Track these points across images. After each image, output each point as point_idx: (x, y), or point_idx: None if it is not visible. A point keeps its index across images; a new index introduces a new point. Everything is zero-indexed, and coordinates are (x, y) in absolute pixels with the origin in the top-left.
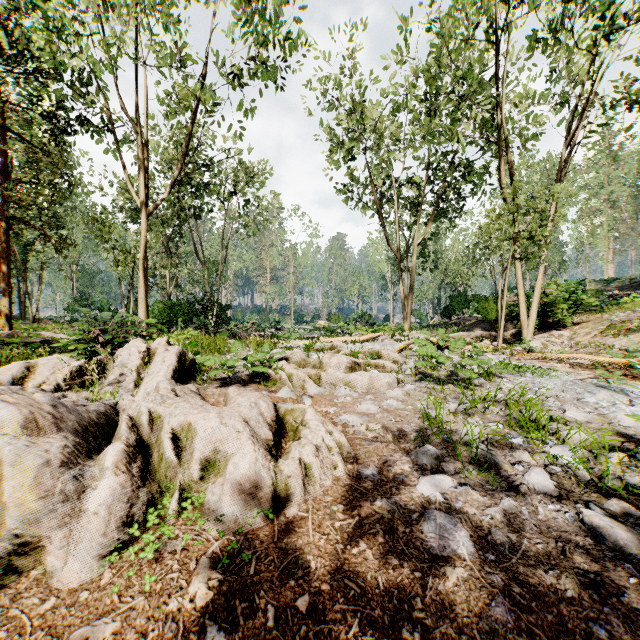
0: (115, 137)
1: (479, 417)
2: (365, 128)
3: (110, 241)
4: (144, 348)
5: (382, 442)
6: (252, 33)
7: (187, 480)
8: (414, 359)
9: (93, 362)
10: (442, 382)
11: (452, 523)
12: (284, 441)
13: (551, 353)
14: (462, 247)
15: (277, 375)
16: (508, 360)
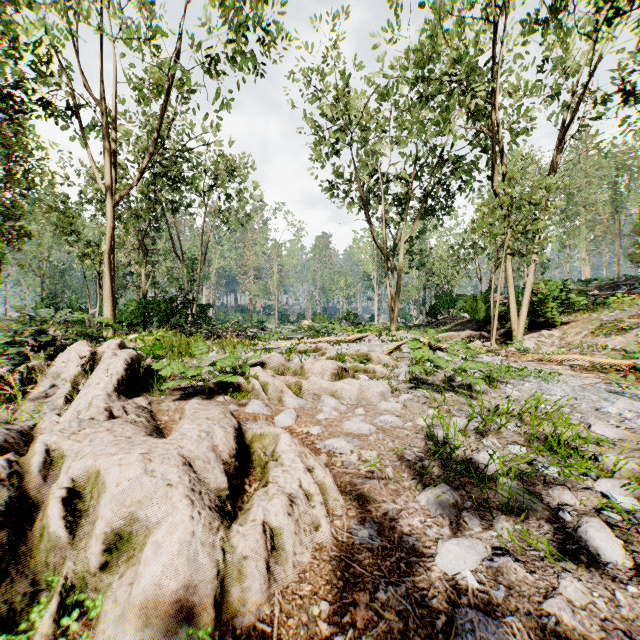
0: (78, 118)
1: (494, 436)
2: (351, 121)
3: (72, 233)
4: (87, 352)
5: (380, 479)
6: (230, 8)
7: (80, 570)
8: (406, 362)
9: (21, 370)
10: (441, 390)
11: (500, 636)
12: (248, 481)
13: (548, 354)
14: (447, 247)
15: (249, 384)
16: (505, 362)
